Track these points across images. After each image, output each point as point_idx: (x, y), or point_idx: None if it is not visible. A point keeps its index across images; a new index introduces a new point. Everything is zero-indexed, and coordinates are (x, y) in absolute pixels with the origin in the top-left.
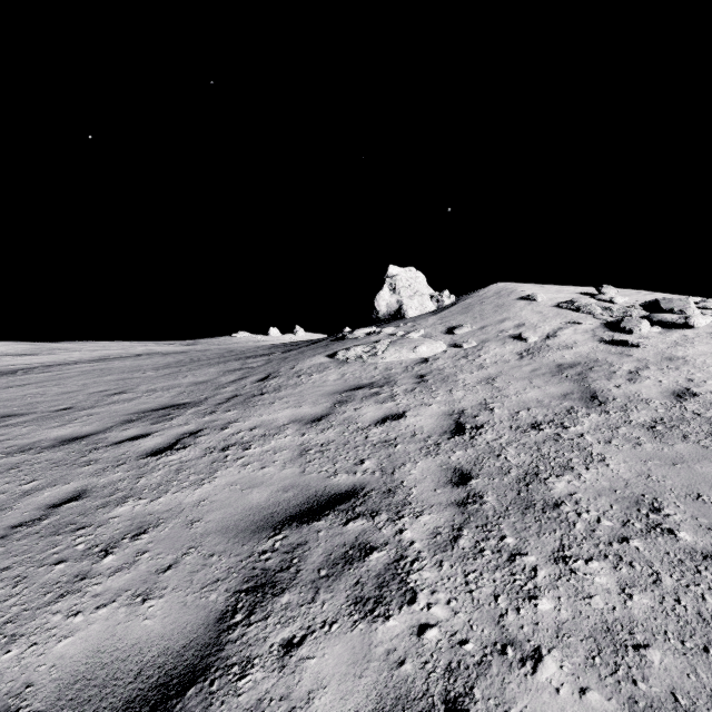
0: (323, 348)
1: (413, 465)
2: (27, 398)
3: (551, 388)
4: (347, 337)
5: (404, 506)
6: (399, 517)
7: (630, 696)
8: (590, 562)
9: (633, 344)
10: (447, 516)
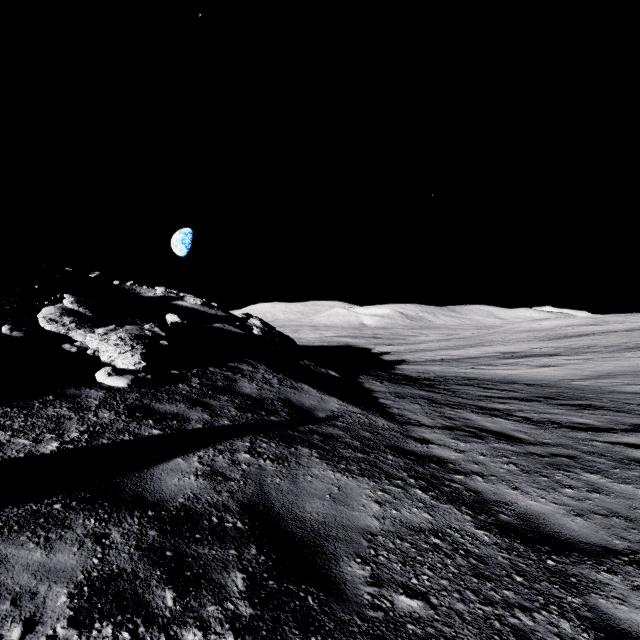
0: None
1: None
2: (594, 343)
3: None
4: None
5: None
6: None
7: None
8: None
9: None
10: None
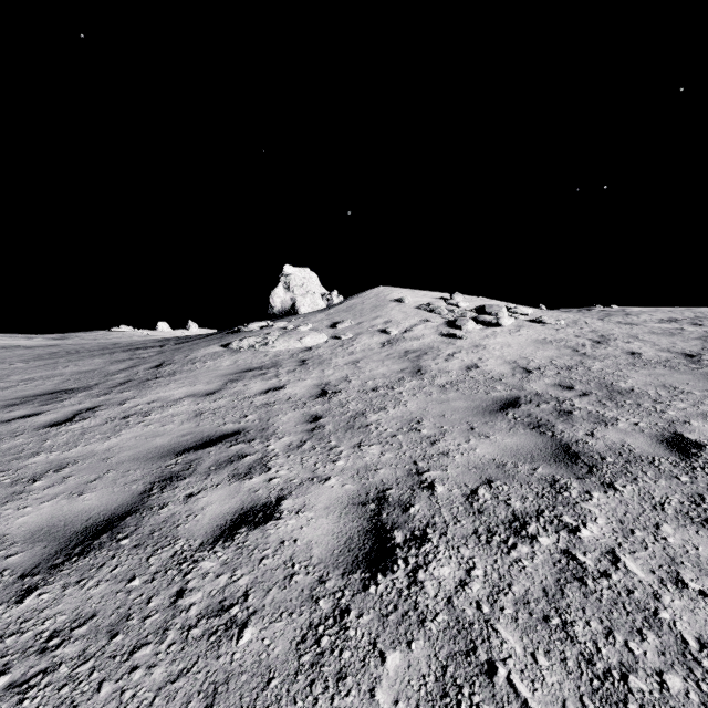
0: (218, 340)
1: (284, 415)
2: None
3: (395, 366)
4: (242, 330)
5: (272, 435)
6: (268, 440)
7: (363, 483)
8: (372, 446)
9: (459, 336)
10: (300, 437)
